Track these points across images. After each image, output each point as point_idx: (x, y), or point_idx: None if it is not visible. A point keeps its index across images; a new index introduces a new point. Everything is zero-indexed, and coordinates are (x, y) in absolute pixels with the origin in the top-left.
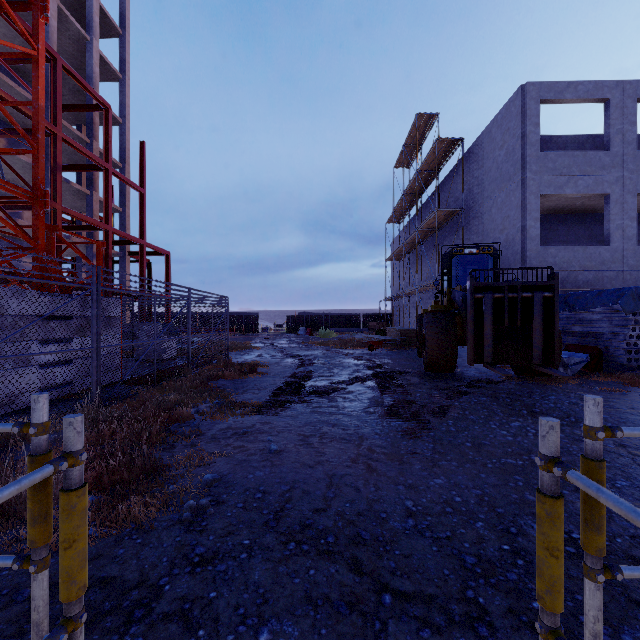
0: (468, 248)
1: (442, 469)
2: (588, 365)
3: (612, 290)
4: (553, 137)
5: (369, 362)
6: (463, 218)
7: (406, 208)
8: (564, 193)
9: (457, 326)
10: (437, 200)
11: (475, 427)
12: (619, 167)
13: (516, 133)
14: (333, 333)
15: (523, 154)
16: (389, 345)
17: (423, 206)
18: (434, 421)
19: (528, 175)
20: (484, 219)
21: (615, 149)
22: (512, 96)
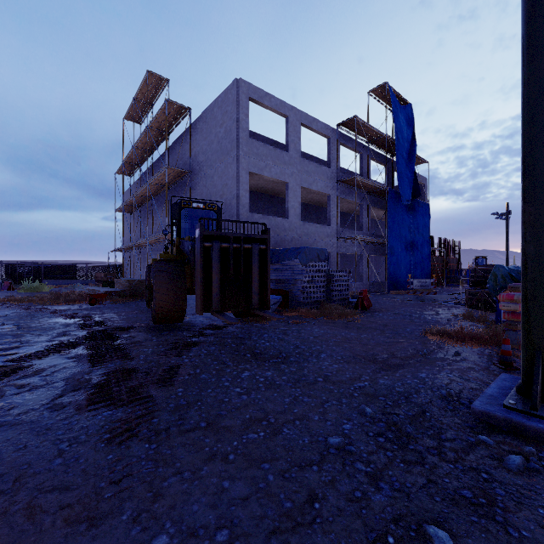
0: (196, 202)
1: (168, 499)
2: (281, 304)
3: (294, 248)
4: (255, 134)
5: (86, 319)
6: (191, 180)
7: (137, 162)
8: (264, 175)
9: (186, 276)
10: (168, 160)
11: (208, 391)
12: (293, 166)
13: (233, 117)
14: (46, 286)
15: (238, 135)
16: (116, 297)
17: (154, 164)
18: (160, 395)
19: (241, 153)
20: (208, 184)
21: (291, 152)
22: (230, 85)
